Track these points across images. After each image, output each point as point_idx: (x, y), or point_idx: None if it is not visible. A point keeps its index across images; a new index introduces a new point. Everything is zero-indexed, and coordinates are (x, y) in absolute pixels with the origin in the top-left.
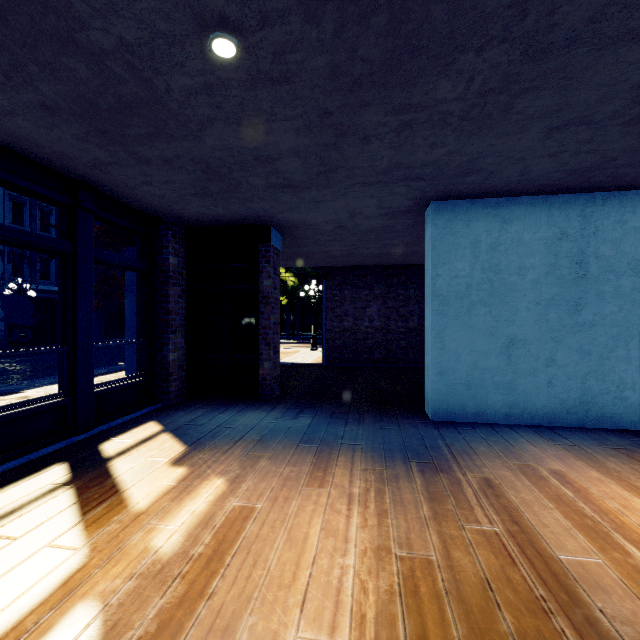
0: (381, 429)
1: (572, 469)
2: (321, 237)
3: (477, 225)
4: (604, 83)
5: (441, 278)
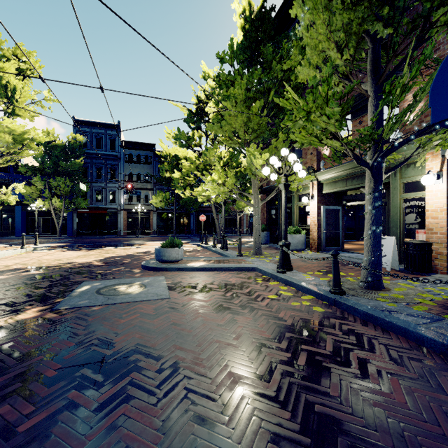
0: None
1: None
2: None
3: None
4: None
5: None
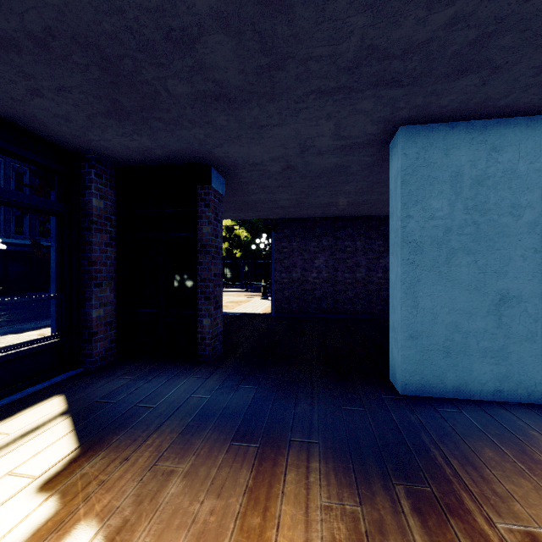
0: (341, 411)
1: None
2: (268, 182)
3: (458, 154)
4: None
5: (413, 220)
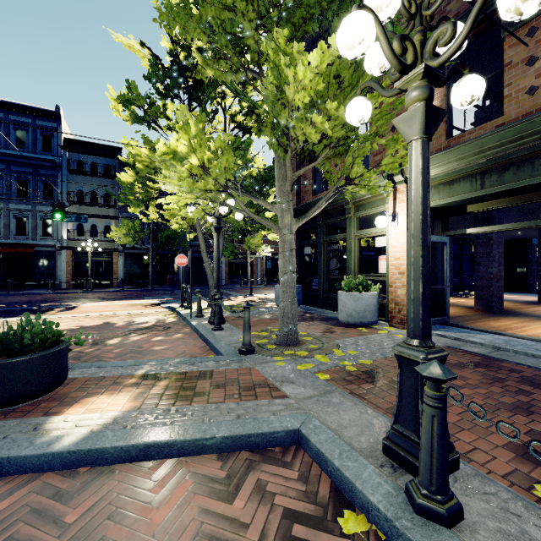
0: None
1: None
2: None
3: None
4: None
5: None
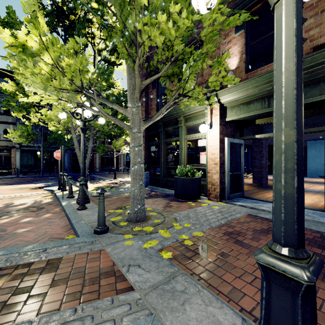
0: None
1: (320, 179)
2: None
3: (316, 145)
4: (313, 138)
5: (309, 153)
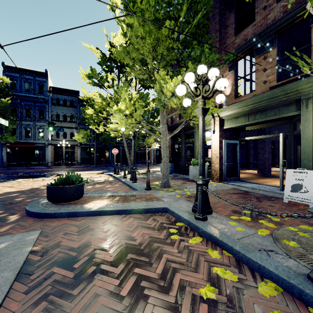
0: None
1: None
2: None
3: None
4: None
5: None
